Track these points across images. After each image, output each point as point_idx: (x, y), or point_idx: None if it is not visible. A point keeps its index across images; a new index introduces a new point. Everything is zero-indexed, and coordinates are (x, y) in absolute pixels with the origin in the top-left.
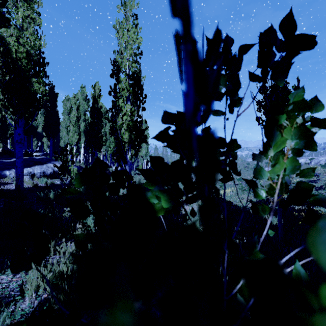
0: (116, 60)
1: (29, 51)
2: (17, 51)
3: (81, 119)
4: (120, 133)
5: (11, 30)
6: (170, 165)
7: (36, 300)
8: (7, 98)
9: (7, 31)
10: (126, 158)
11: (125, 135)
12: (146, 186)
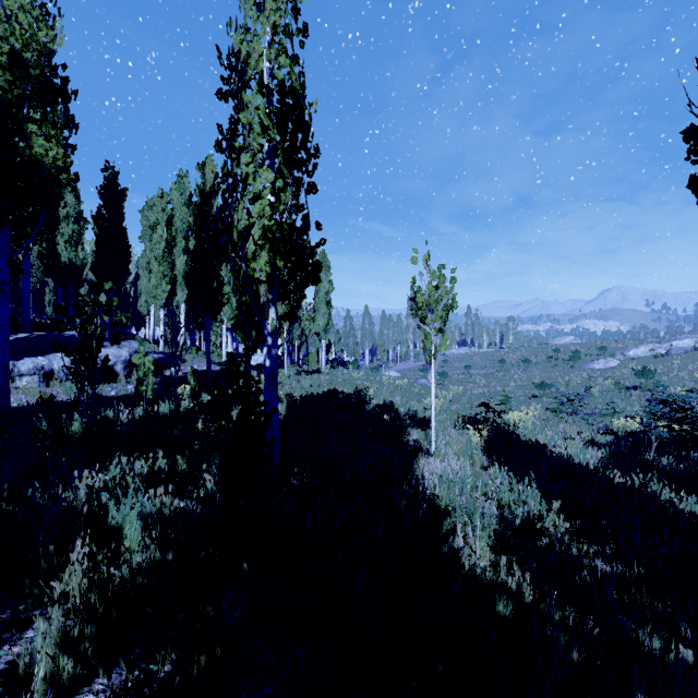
0: (235, 48)
1: (22, 56)
2: None
3: (178, 249)
4: (244, 256)
5: None
6: None
7: None
8: None
9: None
10: (262, 326)
11: (257, 261)
12: None
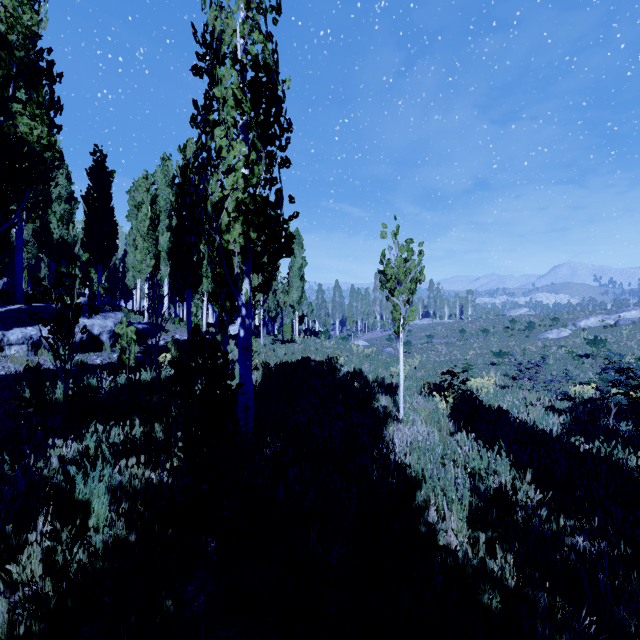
0: (209, 24)
1: (8, 39)
2: None
3: (162, 227)
4: (218, 228)
5: None
6: None
7: None
8: None
9: None
10: (237, 297)
11: (231, 233)
12: None
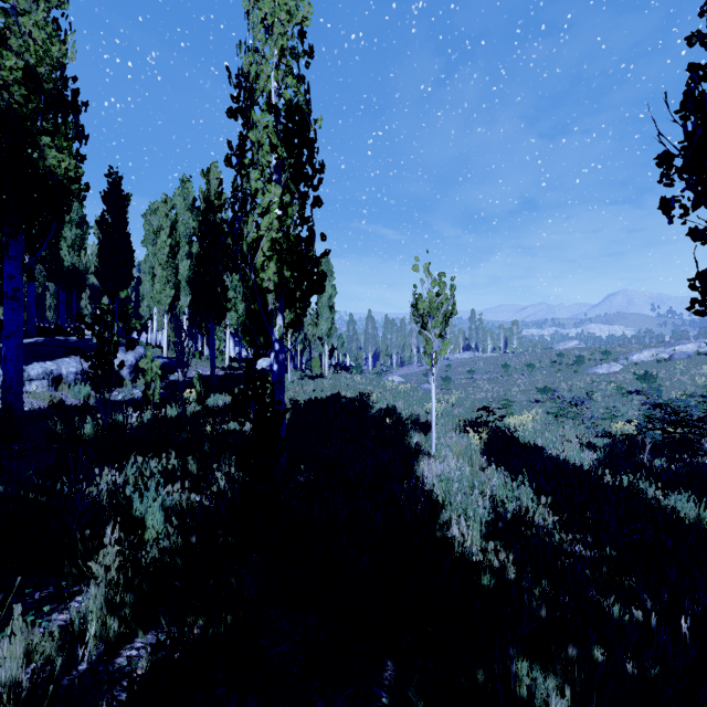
0: (244, 69)
1: (36, 71)
2: (1, 66)
3: (181, 254)
4: (253, 266)
5: None
6: None
7: None
8: None
9: None
10: (270, 333)
11: (265, 271)
12: None
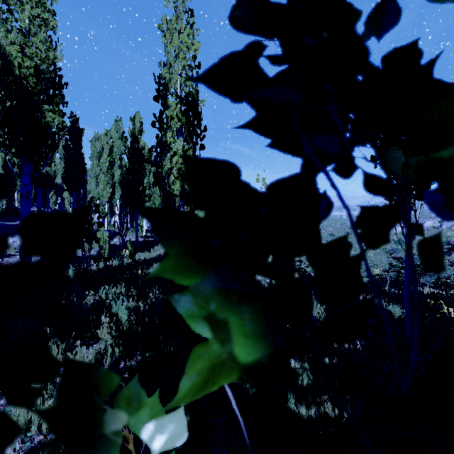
0: (163, 76)
1: (40, 66)
2: (22, 66)
3: (115, 166)
4: (168, 182)
5: (13, 36)
6: (264, 194)
7: (24, 446)
8: (8, 133)
9: (7, 37)
10: None
11: (175, 185)
12: (168, 277)
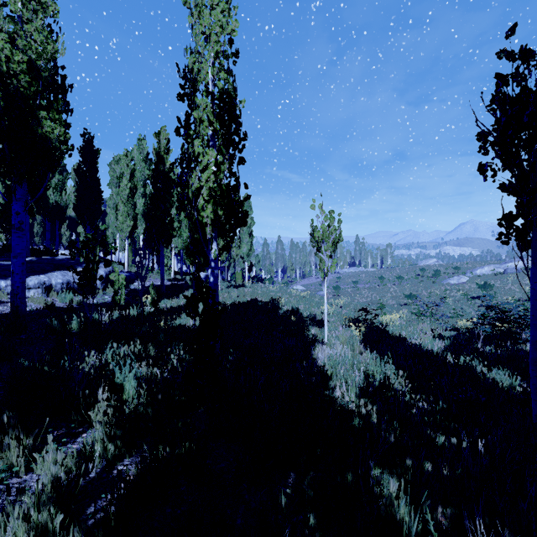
0: (189, 66)
1: (36, 63)
2: (11, 60)
3: (138, 194)
4: (196, 207)
5: None
6: None
7: None
8: None
9: None
10: (208, 255)
11: (205, 211)
12: None
